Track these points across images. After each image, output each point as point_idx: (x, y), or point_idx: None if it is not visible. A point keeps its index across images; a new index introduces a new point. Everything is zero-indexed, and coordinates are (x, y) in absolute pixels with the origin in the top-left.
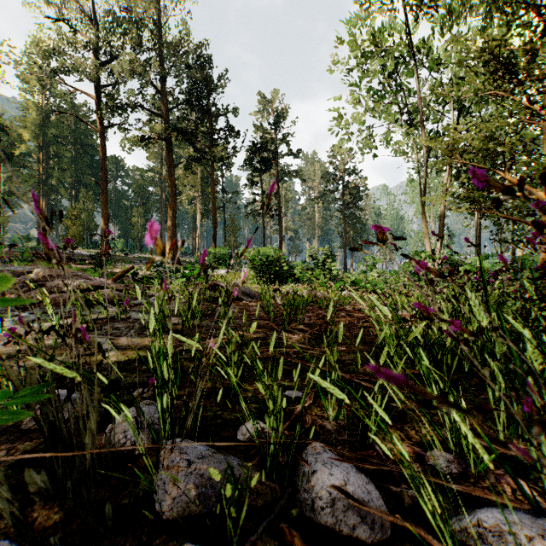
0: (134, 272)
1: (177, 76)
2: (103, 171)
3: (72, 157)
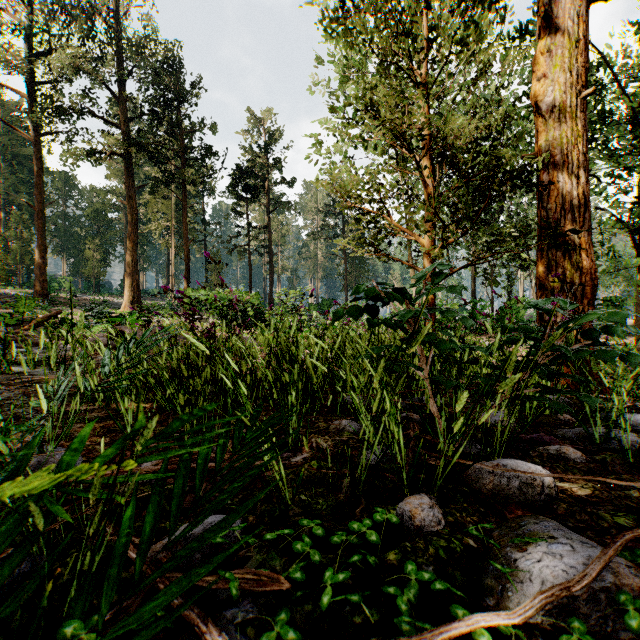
0: (62, 318)
1: (139, 79)
2: (39, 190)
3: (1, 169)
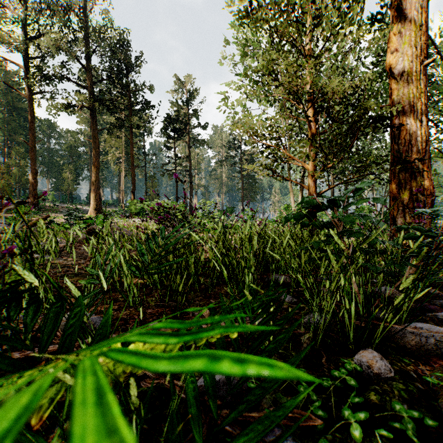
0: (50, 220)
1: (100, 55)
2: (32, 132)
3: (5, 118)
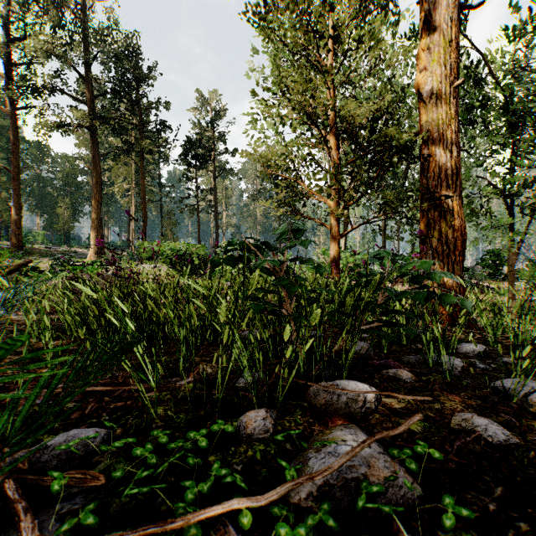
0: (33, 266)
1: (103, 62)
2: (15, 156)
3: None
